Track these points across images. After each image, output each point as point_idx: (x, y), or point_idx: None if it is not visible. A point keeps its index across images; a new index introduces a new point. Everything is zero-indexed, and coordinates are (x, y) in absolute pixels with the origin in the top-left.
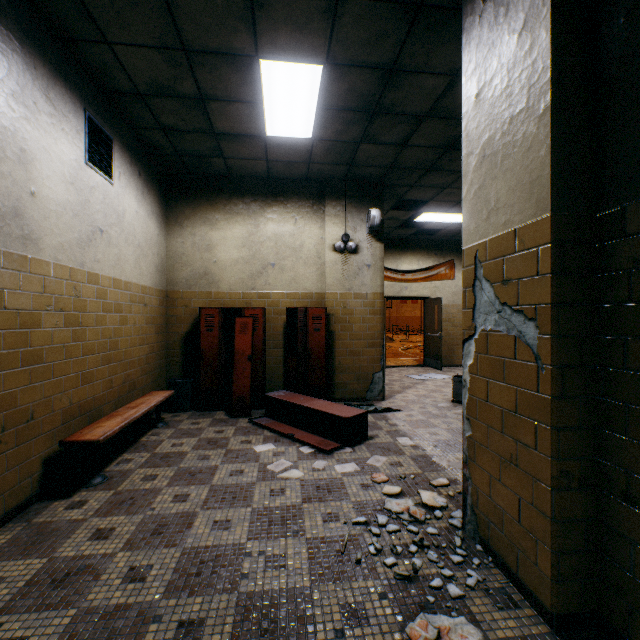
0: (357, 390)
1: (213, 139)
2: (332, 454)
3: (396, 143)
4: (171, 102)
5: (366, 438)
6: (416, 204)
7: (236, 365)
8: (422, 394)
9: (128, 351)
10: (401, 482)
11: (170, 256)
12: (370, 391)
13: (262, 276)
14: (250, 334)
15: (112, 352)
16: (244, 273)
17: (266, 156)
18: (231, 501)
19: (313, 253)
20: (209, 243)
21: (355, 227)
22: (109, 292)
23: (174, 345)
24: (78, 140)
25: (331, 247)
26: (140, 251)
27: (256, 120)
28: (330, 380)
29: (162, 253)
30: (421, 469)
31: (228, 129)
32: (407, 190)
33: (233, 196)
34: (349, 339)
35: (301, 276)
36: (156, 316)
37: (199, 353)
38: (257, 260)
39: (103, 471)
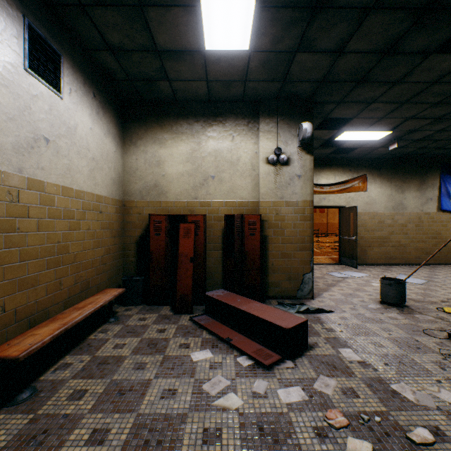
0: (288, 289)
1: (157, 58)
2: (272, 370)
3: (332, 50)
4: (112, 13)
5: (306, 348)
6: (336, 125)
7: (180, 266)
8: (347, 293)
9: (80, 254)
10: (365, 429)
11: (126, 171)
12: (300, 290)
13: (203, 187)
14: (192, 238)
15: (61, 256)
16: (188, 185)
17: (206, 76)
18: (154, 449)
19: (248, 166)
20: (158, 159)
21: (286, 141)
22: (57, 199)
23: (129, 247)
24: (14, 44)
25: (264, 160)
26: (95, 164)
27: (194, 30)
28: (263, 279)
29: (119, 168)
30: (383, 404)
31: (169, 45)
32: (334, 107)
33: (179, 118)
34: (281, 243)
35: (237, 186)
36: (112, 222)
37: (148, 254)
38: (199, 173)
39: (36, 380)
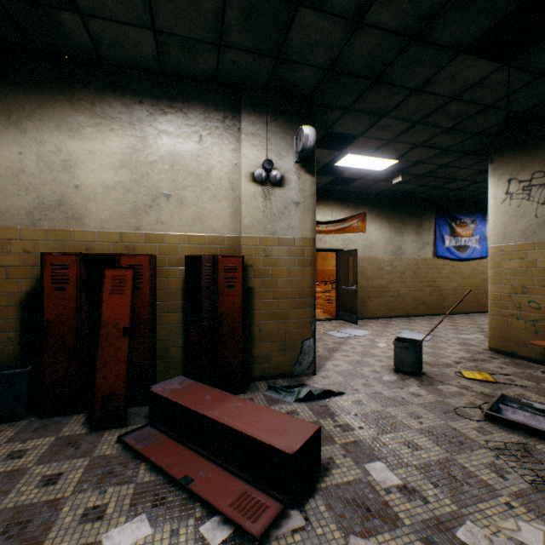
0: (282, 363)
1: None
2: (268, 544)
3: (349, 14)
4: None
5: (318, 473)
6: (337, 147)
7: (103, 343)
8: (354, 360)
9: None
10: None
11: None
12: (298, 364)
13: (151, 211)
14: (128, 294)
15: None
16: (124, 205)
17: (151, 19)
18: None
19: (224, 183)
20: (67, 158)
21: (280, 152)
22: None
23: (5, 312)
24: None
25: (249, 176)
26: None
27: None
28: (247, 353)
29: None
30: None
31: None
32: (339, 116)
33: (106, 92)
34: (272, 298)
35: (208, 213)
36: None
37: (41, 325)
38: (144, 188)
39: None
